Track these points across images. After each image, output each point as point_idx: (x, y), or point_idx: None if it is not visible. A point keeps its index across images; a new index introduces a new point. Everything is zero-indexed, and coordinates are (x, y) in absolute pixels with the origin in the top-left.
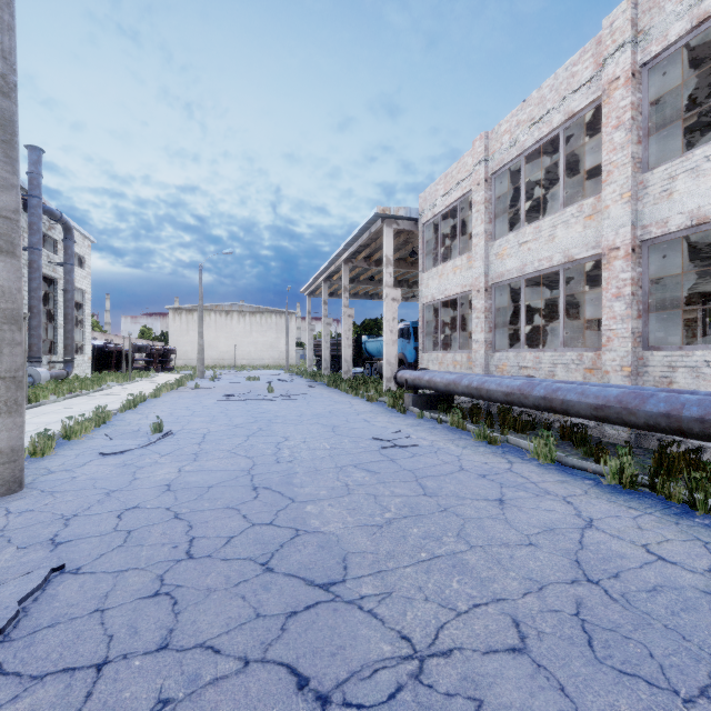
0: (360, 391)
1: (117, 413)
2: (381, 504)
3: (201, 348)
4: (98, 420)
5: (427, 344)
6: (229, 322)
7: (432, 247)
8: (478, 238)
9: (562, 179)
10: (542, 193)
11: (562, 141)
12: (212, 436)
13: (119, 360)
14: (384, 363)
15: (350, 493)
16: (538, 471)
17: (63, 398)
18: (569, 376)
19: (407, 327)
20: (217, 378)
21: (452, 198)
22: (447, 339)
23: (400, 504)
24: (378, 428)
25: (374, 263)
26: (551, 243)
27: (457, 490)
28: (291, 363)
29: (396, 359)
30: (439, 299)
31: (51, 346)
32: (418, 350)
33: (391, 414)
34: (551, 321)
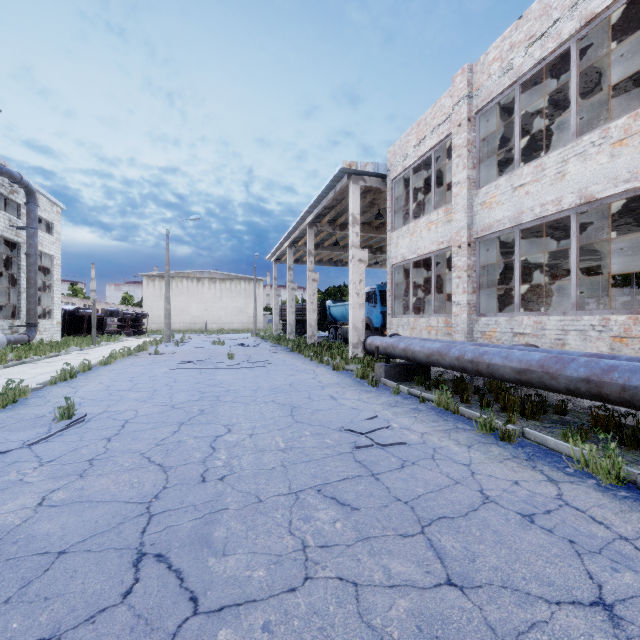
0: (325, 357)
1: (45, 387)
2: (371, 626)
3: (168, 312)
4: (2, 400)
5: (396, 308)
6: (200, 288)
7: (401, 204)
8: (459, 186)
9: (575, 102)
10: (525, 142)
11: (575, 55)
12: (135, 423)
13: (91, 324)
14: (351, 328)
15: (309, 579)
16: (610, 505)
17: (3, 366)
18: (587, 345)
19: (372, 291)
20: (183, 342)
21: (426, 147)
22: (417, 302)
23: (410, 626)
24: (347, 410)
25: (339, 227)
26: (560, 183)
27: (504, 566)
28: (259, 327)
29: (362, 324)
30: (410, 259)
31: (15, 310)
32: (384, 314)
33: (361, 388)
34: (524, 284)
